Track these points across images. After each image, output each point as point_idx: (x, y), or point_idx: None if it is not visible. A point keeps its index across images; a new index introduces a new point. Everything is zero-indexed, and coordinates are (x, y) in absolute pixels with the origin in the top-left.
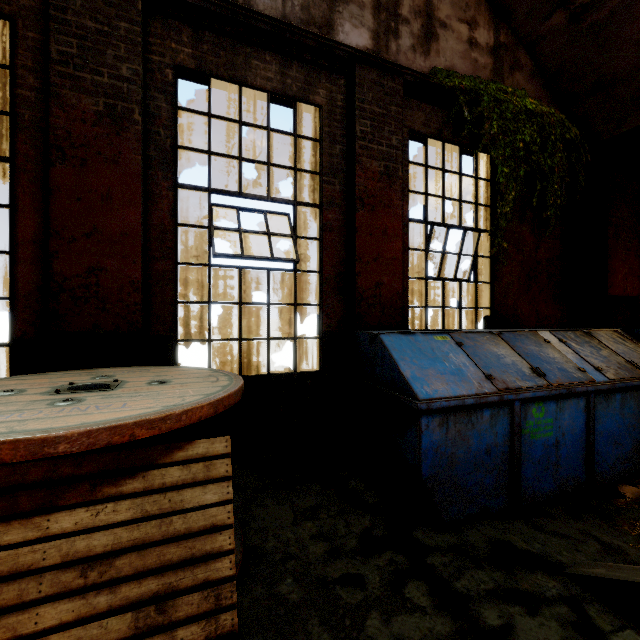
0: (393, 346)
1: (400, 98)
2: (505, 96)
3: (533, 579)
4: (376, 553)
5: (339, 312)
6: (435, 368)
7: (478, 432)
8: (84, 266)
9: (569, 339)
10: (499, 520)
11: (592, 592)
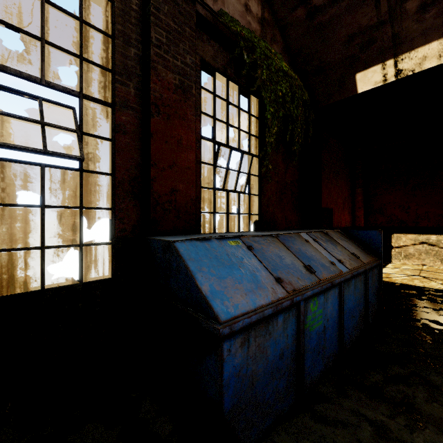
0: (189, 255)
1: (194, 23)
2: (270, 54)
3: None
4: None
5: (134, 216)
6: (233, 277)
7: (274, 340)
8: None
9: (318, 238)
10: (290, 420)
11: None
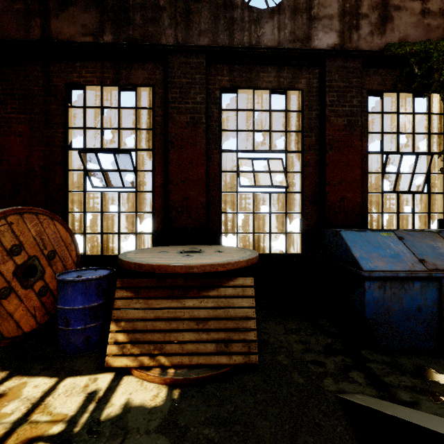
0: (348, 238)
1: (359, 72)
2: None
3: (443, 388)
4: (333, 355)
5: (315, 217)
6: (378, 253)
7: (410, 295)
8: (181, 196)
9: None
10: (428, 356)
11: None
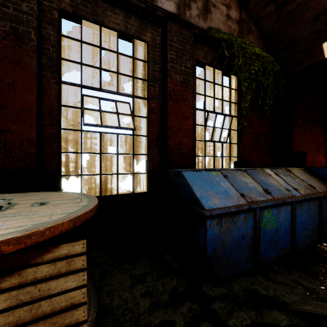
0: (189, 178)
1: (191, 41)
2: (245, 45)
3: (272, 315)
4: (181, 304)
5: (158, 159)
6: (213, 190)
7: (237, 227)
8: None
9: (280, 173)
10: (249, 276)
11: (305, 321)
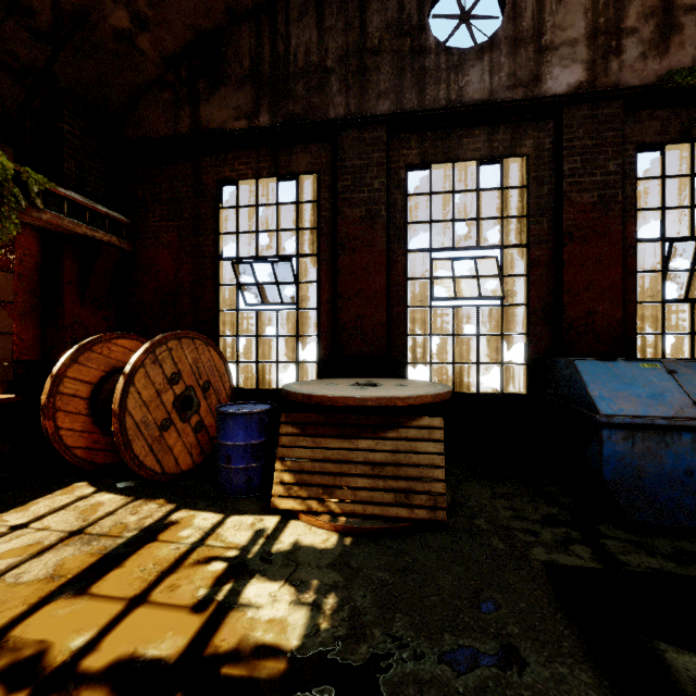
0: (586, 371)
1: (619, 121)
2: None
3: None
4: (554, 526)
5: (547, 341)
6: (629, 391)
7: (674, 452)
8: (354, 314)
9: None
10: None
11: None
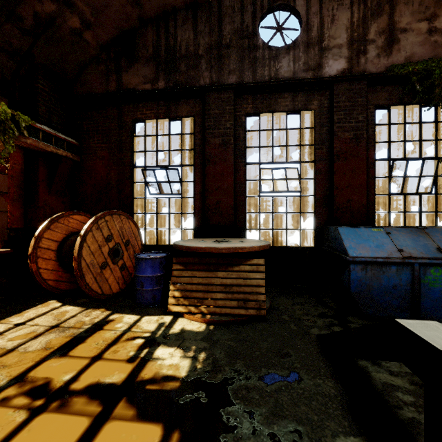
0: (343, 233)
1: (365, 92)
2: None
3: None
4: (325, 318)
5: (325, 216)
6: (365, 244)
7: (387, 276)
8: (215, 201)
9: None
10: None
11: None
